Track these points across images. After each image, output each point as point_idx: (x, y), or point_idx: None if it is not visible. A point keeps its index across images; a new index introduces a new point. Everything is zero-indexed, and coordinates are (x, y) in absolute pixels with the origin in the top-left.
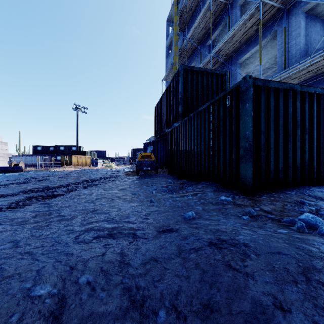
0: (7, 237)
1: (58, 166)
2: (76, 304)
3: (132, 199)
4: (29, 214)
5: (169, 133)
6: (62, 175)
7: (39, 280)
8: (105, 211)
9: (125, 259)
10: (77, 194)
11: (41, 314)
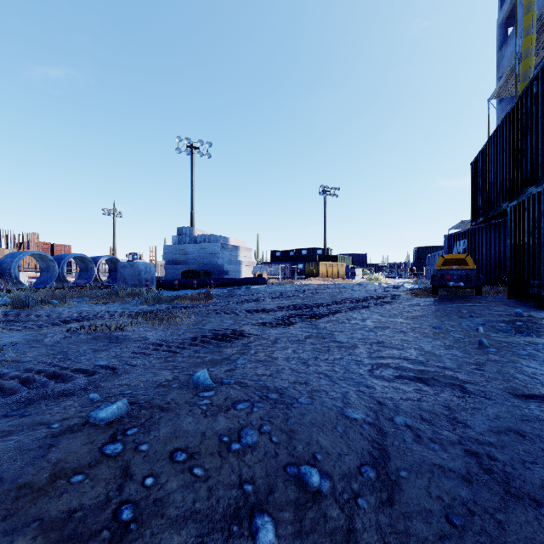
0: (293, 353)
1: (299, 278)
2: (400, 443)
3: (438, 336)
4: (301, 334)
5: (512, 211)
6: (312, 291)
7: (348, 403)
8: (396, 346)
9: (456, 417)
10: (344, 317)
11: (364, 437)
